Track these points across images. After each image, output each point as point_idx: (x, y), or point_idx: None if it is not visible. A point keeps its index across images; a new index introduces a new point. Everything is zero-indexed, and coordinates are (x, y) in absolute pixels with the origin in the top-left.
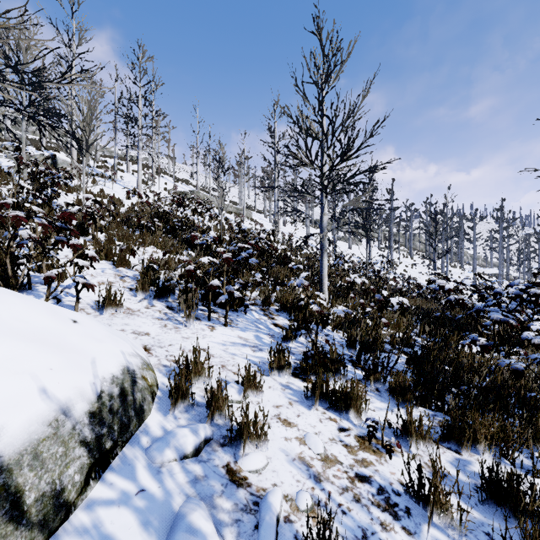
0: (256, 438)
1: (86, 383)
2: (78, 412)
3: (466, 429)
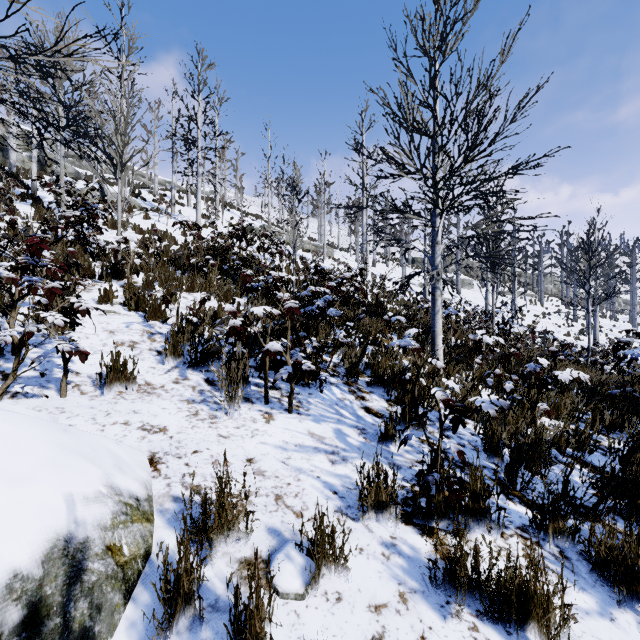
0: None
1: None
2: None
3: None
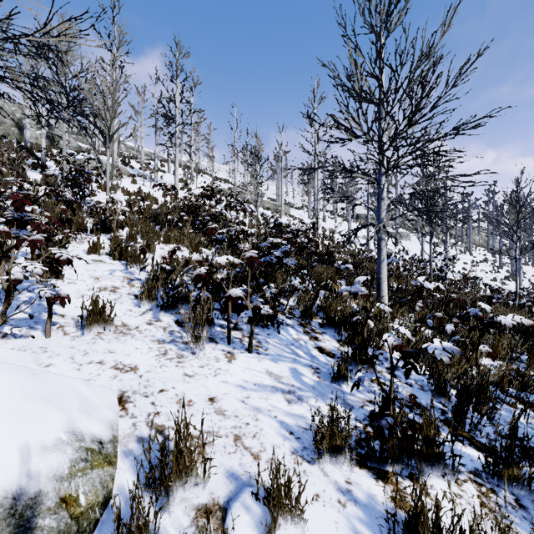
0: None
1: None
2: None
3: None
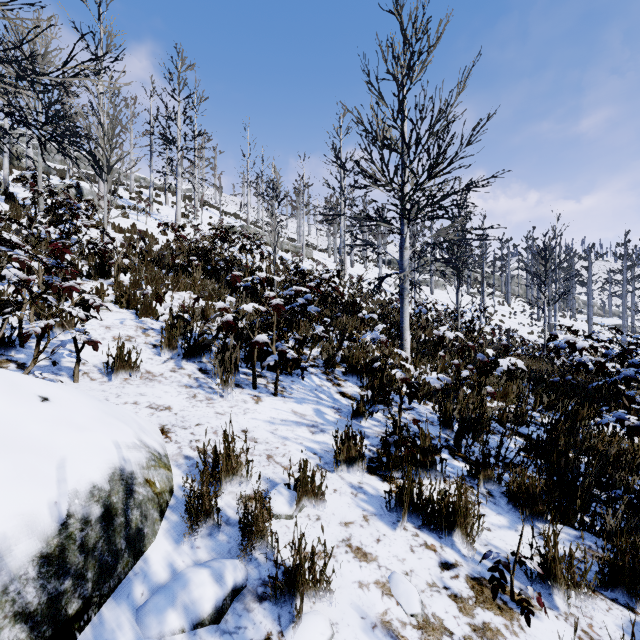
0: (313, 588)
1: (41, 504)
2: (19, 558)
3: (639, 569)
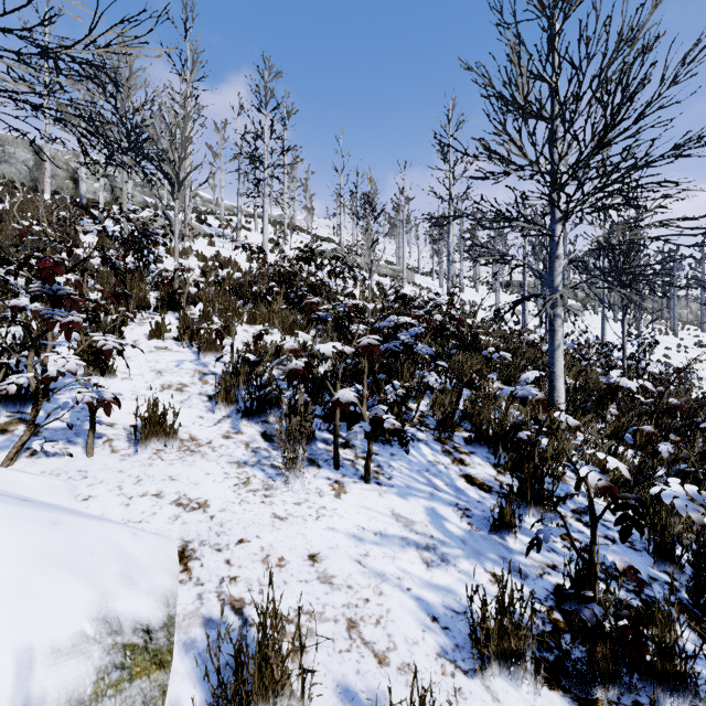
0: None
1: None
2: None
3: None
